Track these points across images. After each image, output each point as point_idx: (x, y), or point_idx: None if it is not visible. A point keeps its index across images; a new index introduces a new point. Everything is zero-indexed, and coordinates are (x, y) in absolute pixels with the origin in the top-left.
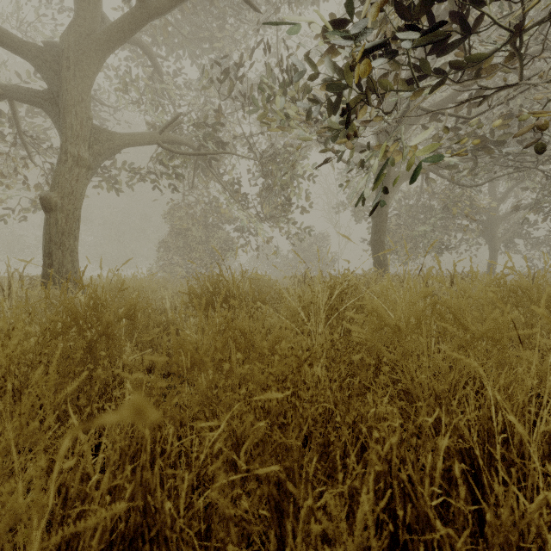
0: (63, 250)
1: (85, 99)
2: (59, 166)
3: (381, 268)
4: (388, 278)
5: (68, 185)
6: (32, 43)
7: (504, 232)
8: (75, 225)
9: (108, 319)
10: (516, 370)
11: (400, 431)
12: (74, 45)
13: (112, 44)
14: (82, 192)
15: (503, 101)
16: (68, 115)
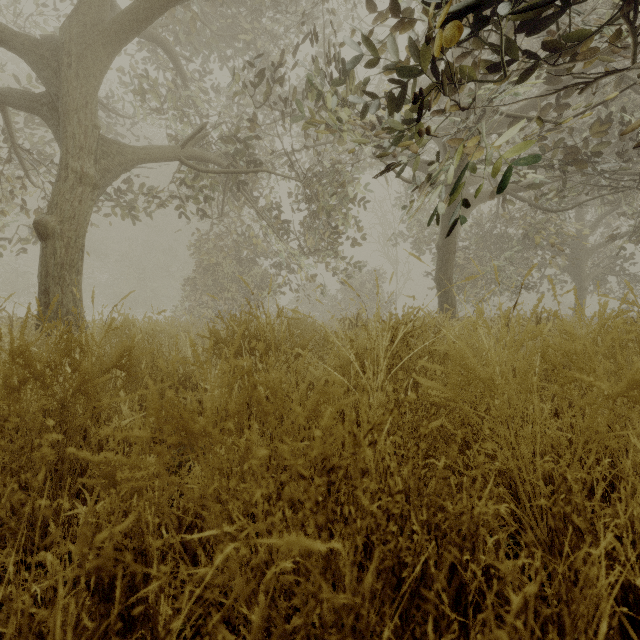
0: (62, 287)
1: (90, 103)
2: (58, 184)
3: (448, 309)
4: (481, 311)
5: (69, 207)
6: (25, 35)
7: (594, 268)
8: (77, 255)
9: (85, 370)
10: (637, 438)
11: (544, 575)
12: (77, 37)
13: (122, 36)
14: (86, 216)
15: (601, 102)
16: (69, 123)
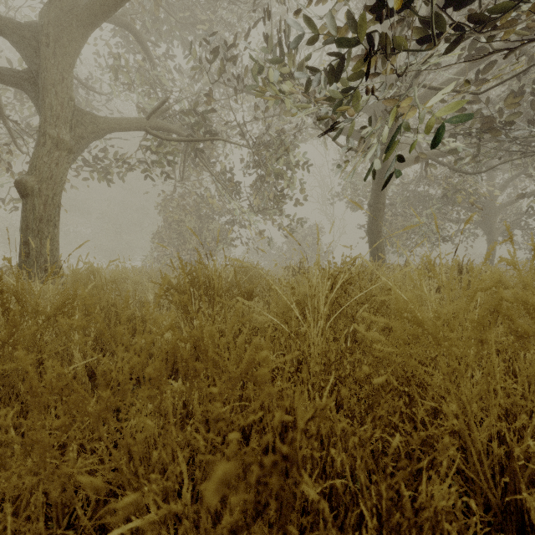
0: (41, 239)
1: (66, 78)
2: (37, 149)
3: (378, 258)
4: (430, 260)
5: (46, 169)
6: (9, 18)
7: (502, 223)
8: (54, 211)
9: (13, 321)
10: None
11: None
12: (54, 21)
13: (94, 19)
14: (62, 177)
15: (516, 74)
16: (47, 95)
